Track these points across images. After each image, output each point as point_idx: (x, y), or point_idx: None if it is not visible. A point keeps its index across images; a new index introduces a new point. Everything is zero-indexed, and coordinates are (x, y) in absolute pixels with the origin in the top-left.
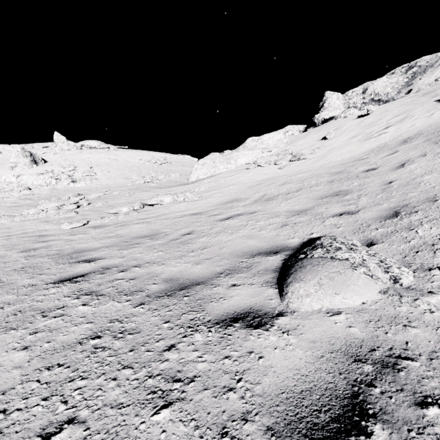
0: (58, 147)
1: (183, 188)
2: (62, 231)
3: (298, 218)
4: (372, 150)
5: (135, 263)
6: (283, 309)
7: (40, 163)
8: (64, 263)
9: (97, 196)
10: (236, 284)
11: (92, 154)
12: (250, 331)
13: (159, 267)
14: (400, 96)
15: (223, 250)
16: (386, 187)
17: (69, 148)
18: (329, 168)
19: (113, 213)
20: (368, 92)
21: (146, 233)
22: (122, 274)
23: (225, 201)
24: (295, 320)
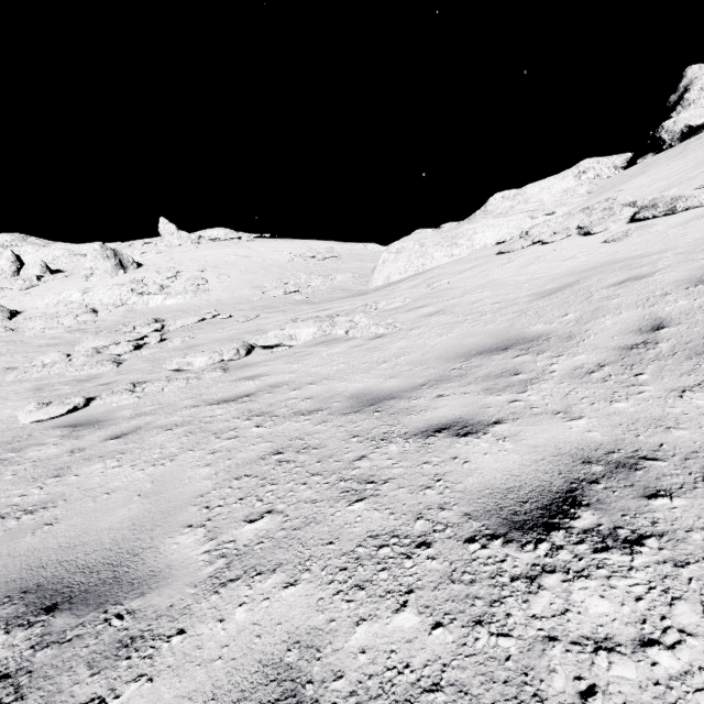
0: (164, 242)
1: (354, 301)
2: None
3: None
4: None
5: None
6: None
7: (130, 269)
8: None
9: (188, 323)
10: None
11: (212, 249)
12: None
13: None
14: None
15: None
16: None
17: (180, 243)
18: None
19: (174, 370)
20: None
21: (103, 538)
22: None
23: (470, 342)
24: None
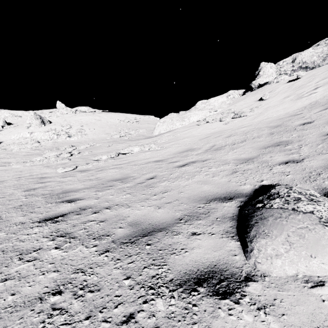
0: (59, 112)
1: (149, 140)
2: (57, 174)
3: (246, 165)
4: (305, 107)
5: (106, 205)
6: (251, 271)
7: (46, 124)
8: (52, 202)
9: (85, 147)
10: (196, 232)
11: (83, 116)
12: (218, 302)
13: (126, 210)
14: (325, 63)
15: (181, 194)
16: (326, 138)
17: (67, 113)
18: (268, 123)
19: (96, 160)
20: (296, 61)
21: (119, 177)
22: (94, 216)
23: (181, 150)
24: (269, 289)
